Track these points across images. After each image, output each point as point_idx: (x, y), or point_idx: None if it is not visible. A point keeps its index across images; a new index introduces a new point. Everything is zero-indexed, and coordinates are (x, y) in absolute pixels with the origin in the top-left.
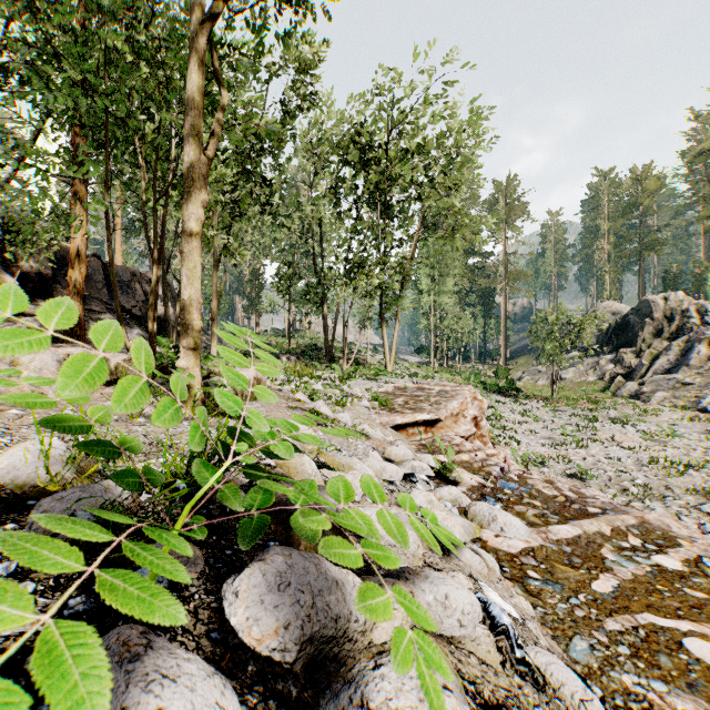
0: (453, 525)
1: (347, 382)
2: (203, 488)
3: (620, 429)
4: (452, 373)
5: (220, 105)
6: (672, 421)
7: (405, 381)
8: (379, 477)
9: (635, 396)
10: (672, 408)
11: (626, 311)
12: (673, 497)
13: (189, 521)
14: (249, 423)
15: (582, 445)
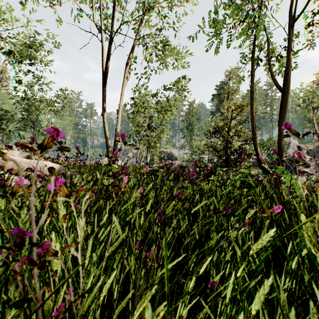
0: None
1: None
2: None
3: None
4: None
5: None
6: None
7: None
8: None
9: None
10: None
11: None
12: None
13: None
14: None
15: None
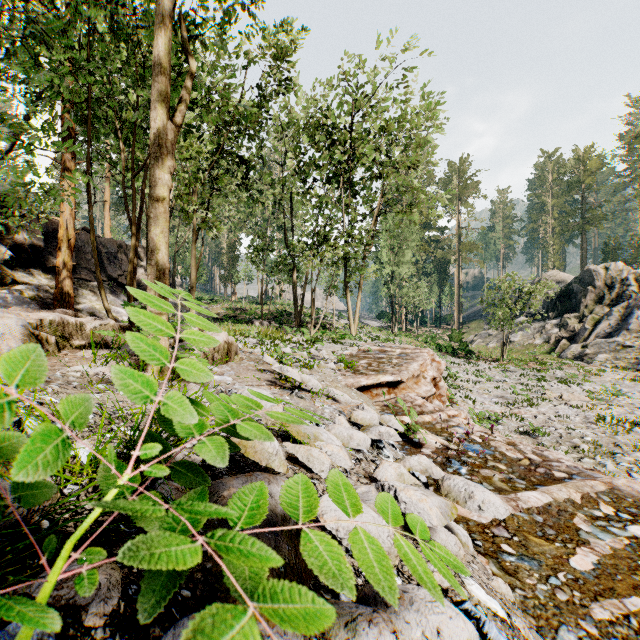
0: (429, 507)
1: (315, 345)
2: (90, 519)
3: (567, 389)
4: (410, 336)
5: (188, 74)
6: (615, 380)
7: (368, 343)
8: (347, 445)
9: (578, 358)
10: (614, 369)
11: (569, 279)
12: (622, 454)
13: (79, 559)
14: (168, 415)
15: (533, 403)
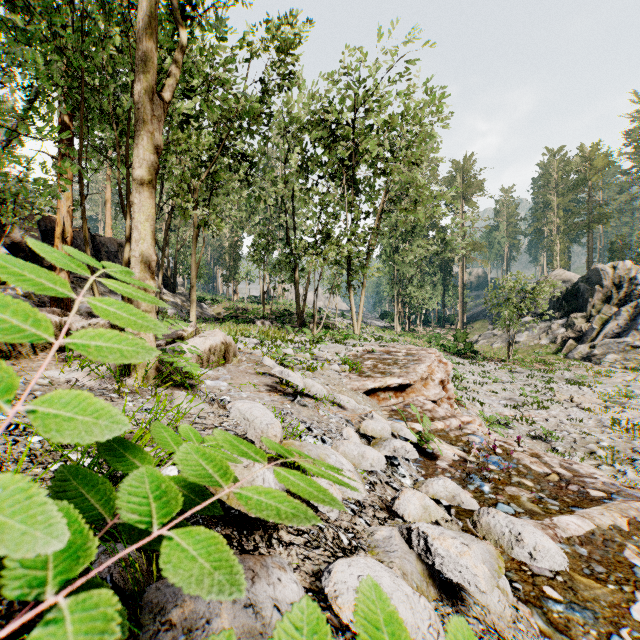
0: (473, 564)
1: (317, 345)
2: None
3: (577, 390)
4: (414, 336)
5: (179, 46)
6: (626, 382)
7: (372, 344)
8: (358, 466)
9: (586, 358)
10: (623, 370)
11: (575, 279)
12: None
13: None
14: None
15: (543, 406)
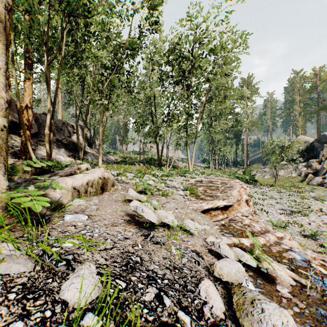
0: None
1: (169, 177)
2: None
3: (321, 204)
4: (221, 172)
5: None
6: None
7: (200, 176)
8: None
9: (320, 184)
10: None
11: (311, 140)
12: None
13: None
14: None
15: (305, 214)
